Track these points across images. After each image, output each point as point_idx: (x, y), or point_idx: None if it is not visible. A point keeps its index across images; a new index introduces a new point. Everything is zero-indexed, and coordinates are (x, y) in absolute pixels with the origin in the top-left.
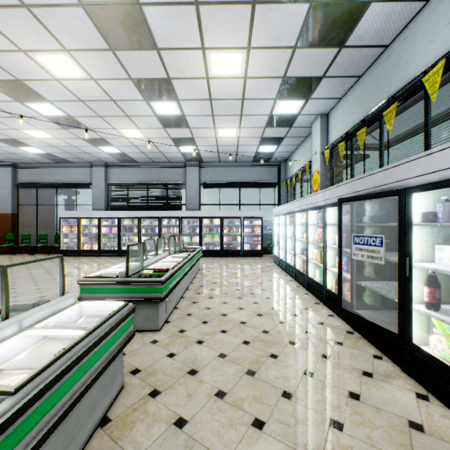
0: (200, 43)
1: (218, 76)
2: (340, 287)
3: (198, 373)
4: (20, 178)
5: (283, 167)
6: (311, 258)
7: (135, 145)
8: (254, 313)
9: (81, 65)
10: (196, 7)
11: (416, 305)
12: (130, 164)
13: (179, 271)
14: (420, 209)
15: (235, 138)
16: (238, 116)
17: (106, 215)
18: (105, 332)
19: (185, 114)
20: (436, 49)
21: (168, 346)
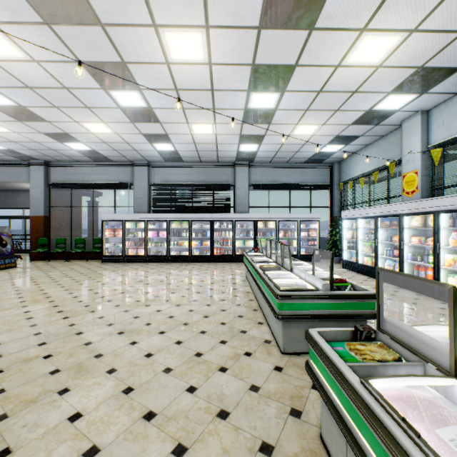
0: (365, 23)
1: (350, 64)
2: None
3: None
4: (52, 177)
5: (337, 168)
6: (440, 264)
7: (195, 142)
8: None
9: (209, 46)
10: None
11: None
12: (174, 164)
13: None
14: None
15: (308, 136)
16: (333, 111)
17: (153, 218)
18: None
19: (278, 108)
20: None
21: None
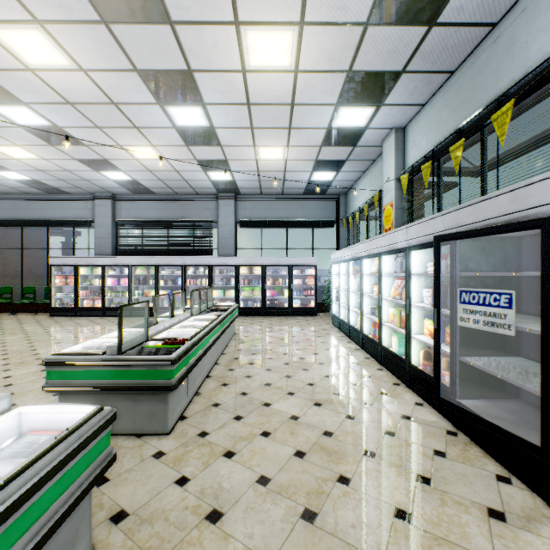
0: (232, 15)
1: (258, 69)
2: (438, 367)
3: (223, 519)
4: None
5: (343, 201)
6: (385, 320)
7: (149, 169)
8: (309, 401)
9: (63, 47)
10: None
11: None
12: (145, 196)
13: (203, 341)
14: None
15: (281, 160)
16: (286, 129)
17: (112, 262)
18: (35, 481)
19: (215, 126)
20: None
21: (179, 463)
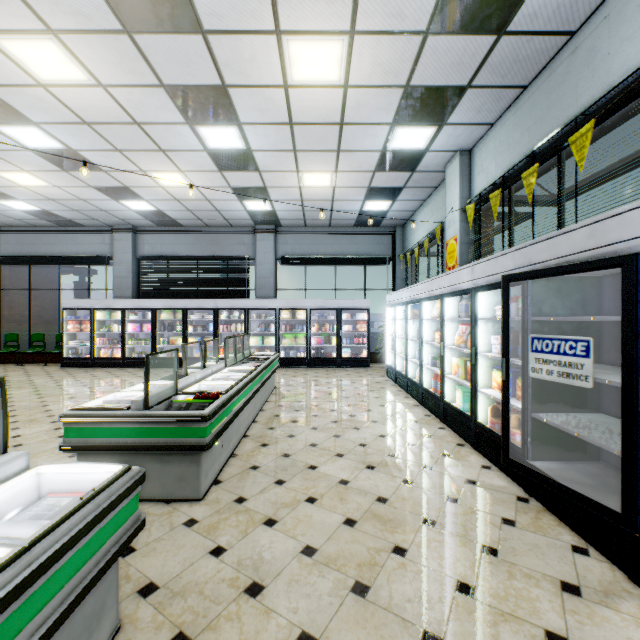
0: (273, 23)
1: (302, 84)
2: (507, 424)
3: (264, 592)
4: (2, 248)
5: (400, 234)
6: (448, 371)
7: (177, 198)
8: (361, 463)
9: (80, 60)
10: None
11: None
12: (171, 229)
13: (239, 395)
14: None
15: (328, 188)
16: (334, 152)
17: (134, 305)
18: (61, 544)
19: (253, 149)
20: None
21: (214, 531)
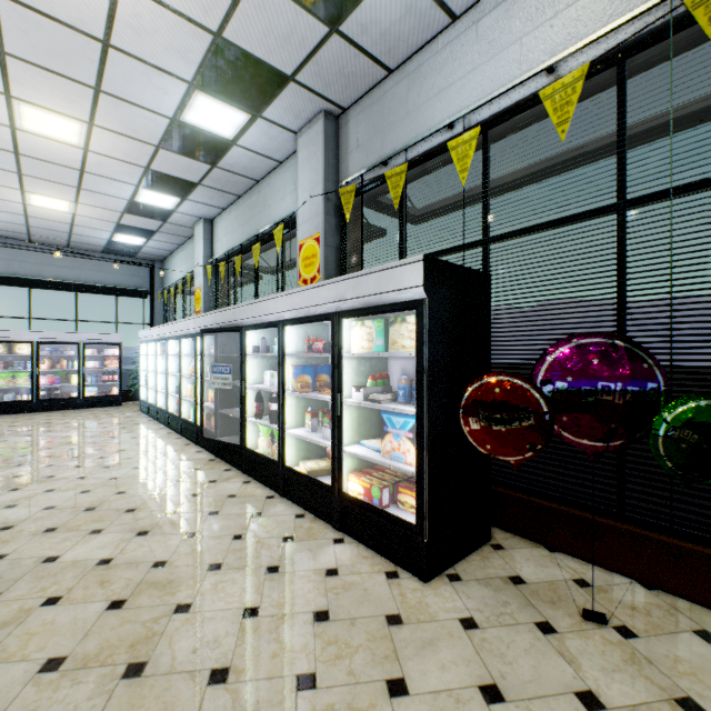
0: (3, 88)
1: (35, 133)
2: (203, 417)
3: (16, 527)
4: None
5: (159, 270)
6: (185, 395)
7: None
8: (99, 467)
9: None
10: (0, 54)
11: (251, 418)
12: None
13: None
14: (255, 343)
15: (67, 213)
16: (74, 188)
17: None
18: None
19: None
20: (286, 208)
21: None
